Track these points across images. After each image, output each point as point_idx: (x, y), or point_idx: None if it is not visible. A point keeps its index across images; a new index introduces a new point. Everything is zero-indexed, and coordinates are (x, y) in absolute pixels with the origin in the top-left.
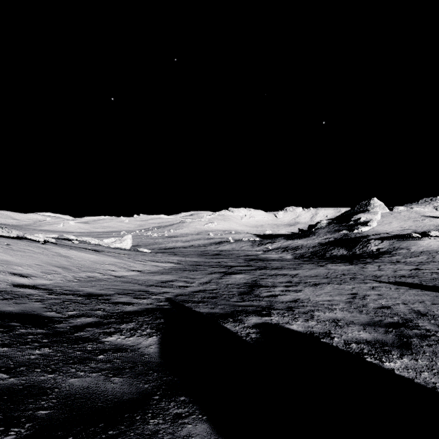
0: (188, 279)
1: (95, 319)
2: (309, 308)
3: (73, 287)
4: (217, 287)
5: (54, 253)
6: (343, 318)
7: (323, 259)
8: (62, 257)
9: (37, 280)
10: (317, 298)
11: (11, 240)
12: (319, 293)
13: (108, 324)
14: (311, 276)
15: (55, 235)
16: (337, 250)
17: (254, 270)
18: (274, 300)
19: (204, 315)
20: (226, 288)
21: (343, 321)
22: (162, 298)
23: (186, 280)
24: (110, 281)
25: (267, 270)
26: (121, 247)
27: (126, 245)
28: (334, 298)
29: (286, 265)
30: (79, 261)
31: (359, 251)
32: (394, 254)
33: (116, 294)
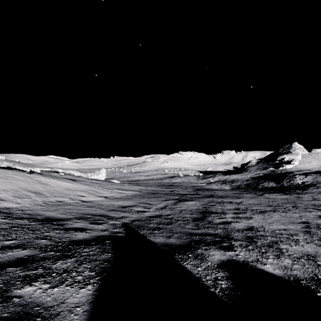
0: (146, 205)
1: (30, 251)
2: (270, 239)
3: (36, 210)
4: (172, 212)
5: (35, 181)
6: (317, 254)
7: (257, 190)
8: (41, 184)
9: (4, 204)
10: (272, 227)
11: (2, 170)
12: (270, 221)
13: (41, 261)
14: (254, 204)
15: (48, 169)
16: (267, 182)
17: (202, 198)
18: (228, 227)
19: (159, 247)
20: (179, 214)
21: (320, 258)
22: (119, 224)
23: (144, 205)
24: (75, 205)
25: (214, 198)
26: (97, 178)
27: (101, 177)
28: (288, 226)
29: (229, 194)
30: (54, 188)
31: (287, 184)
32: (319, 187)
33: (75, 219)
